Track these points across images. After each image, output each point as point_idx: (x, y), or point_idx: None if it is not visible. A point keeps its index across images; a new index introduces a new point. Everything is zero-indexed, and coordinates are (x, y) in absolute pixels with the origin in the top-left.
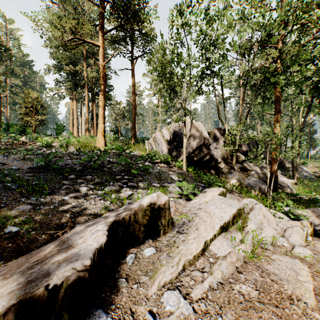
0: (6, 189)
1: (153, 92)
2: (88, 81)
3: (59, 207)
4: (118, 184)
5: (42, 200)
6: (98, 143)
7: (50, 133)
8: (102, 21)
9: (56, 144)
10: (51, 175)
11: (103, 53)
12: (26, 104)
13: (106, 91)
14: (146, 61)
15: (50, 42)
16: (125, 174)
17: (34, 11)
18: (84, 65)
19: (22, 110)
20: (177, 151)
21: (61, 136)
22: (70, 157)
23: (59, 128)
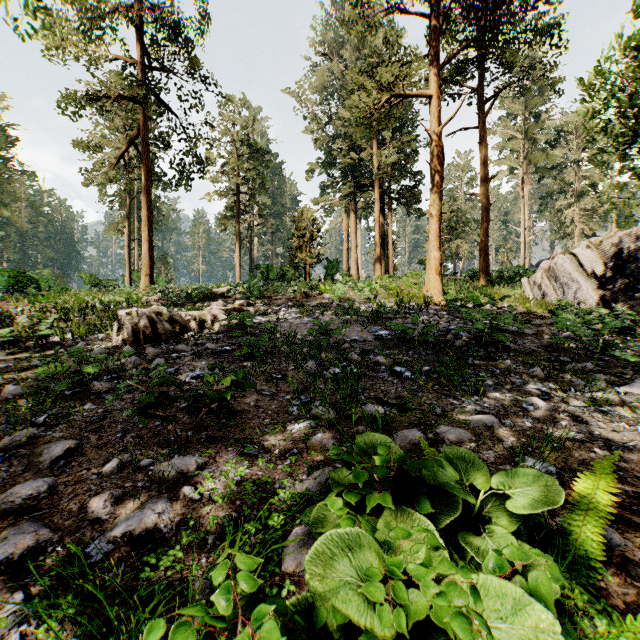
0: (400, 378)
1: (509, 165)
2: (381, 173)
3: (545, 428)
4: (601, 385)
5: (487, 406)
6: (428, 290)
7: (318, 276)
8: (436, 46)
9: (349, 295)
10: (429, 355)
11: (438, 109)
12: (300, 232)
13: (412, 186)
14: (582, 90)
15: (317, 123)
16: (570, 359)
17: (300, 79)
18: (373, 146)
19: (295, 242)
20: (631, 300)
21: (352, 281)
22: (406, 318)
23: (331, 266)
